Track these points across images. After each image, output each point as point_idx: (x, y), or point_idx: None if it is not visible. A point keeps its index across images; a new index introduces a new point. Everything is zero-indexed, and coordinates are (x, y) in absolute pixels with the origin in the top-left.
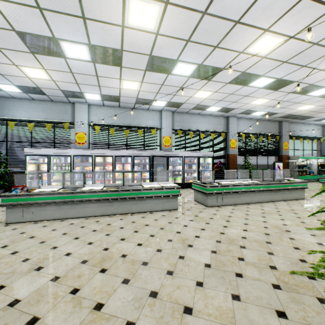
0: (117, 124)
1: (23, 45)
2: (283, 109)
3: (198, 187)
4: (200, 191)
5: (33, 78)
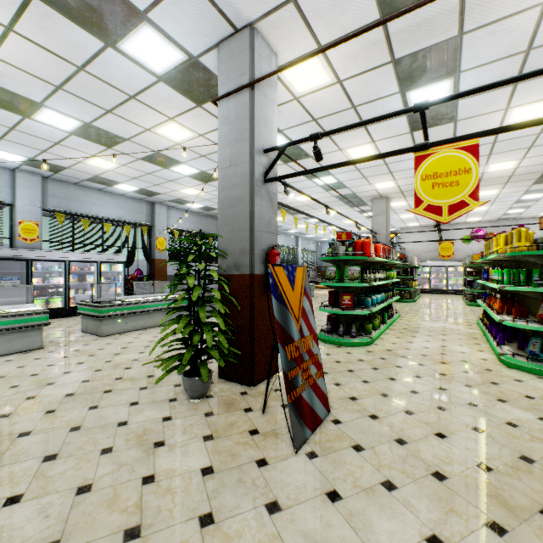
0: None
1: None
2: None
3: (88, 309)
4: (90, 315)
5: None
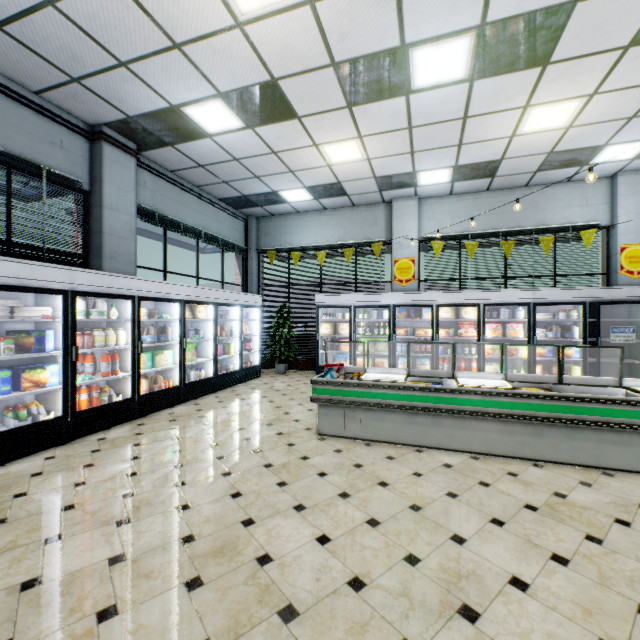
0: (481, 231)
1: (338, 94)
2: None
3: None
4: None
5: (335, 166)
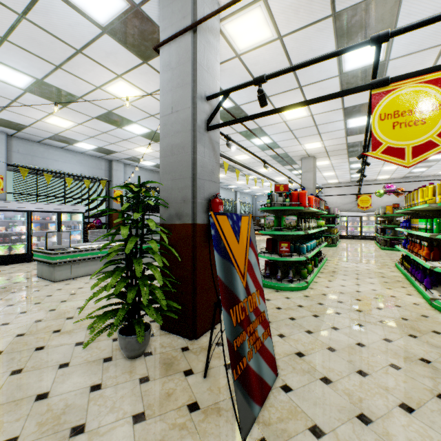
0: None
1: None
2: None
3: (42, 256)
4: (44, 261)
5: None
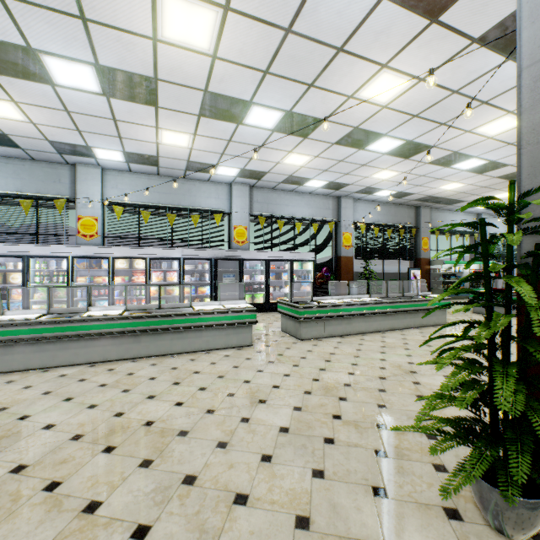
0: (154, 204)
1: None
2: (420, 188)
3: (287, 308)
4: (289, 315)
5: None
